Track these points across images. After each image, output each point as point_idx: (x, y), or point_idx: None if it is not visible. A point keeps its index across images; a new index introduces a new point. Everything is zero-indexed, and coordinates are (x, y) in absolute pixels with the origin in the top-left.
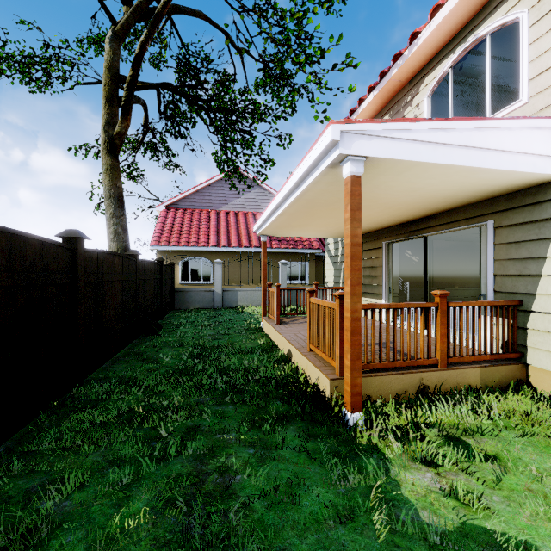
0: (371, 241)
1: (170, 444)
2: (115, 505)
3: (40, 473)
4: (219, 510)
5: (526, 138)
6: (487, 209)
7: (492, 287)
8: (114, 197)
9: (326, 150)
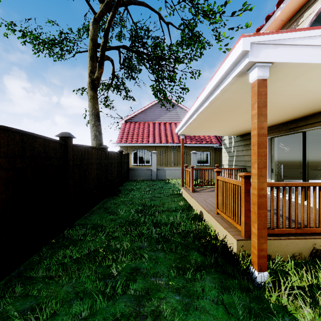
0: None
1: (117, 284)
2: None
3: (32, 297)
4: None
5: None
6: None
7: None
8: (94, 114)
9: (236, 61)
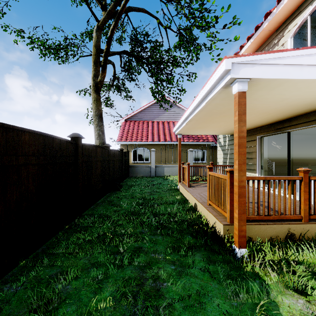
0: (248, 136)
1: (124, 257)
2: (93, 292)
3: (57, 266)
4: (153, 306)
5: None
6: None
7: None
8: (98, 115)
9: (221, 76)
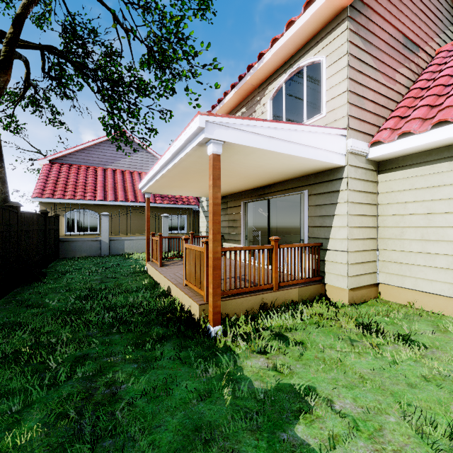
0: (233, 200)
1: (59, 372)
2: (5, 430)
3: None
4: (107, 412)
5: (322, 139)
6: (304, 182)
7: (307, 234)
8: None
9: (196, 133)
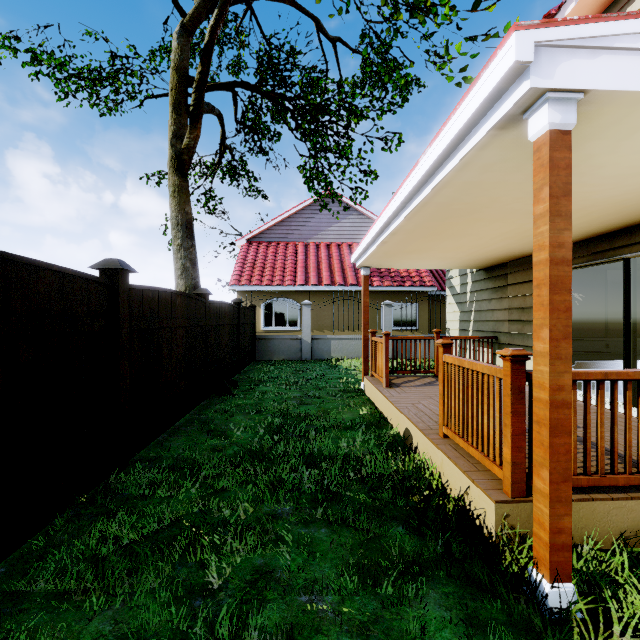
0: (521, 271)
1: (220, 615)
2: None
3: None
4: None
5: None
6: None
7: None
8: (182, 225)
9: (497, 91)
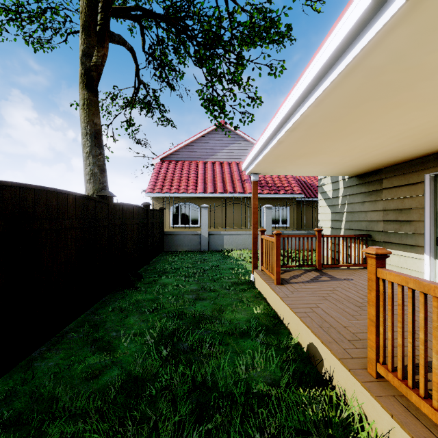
0: (398, 175)
1: None
2: None
3: None
4: None
5: None
6: None
7: None
8: (91, 134)
9: None
